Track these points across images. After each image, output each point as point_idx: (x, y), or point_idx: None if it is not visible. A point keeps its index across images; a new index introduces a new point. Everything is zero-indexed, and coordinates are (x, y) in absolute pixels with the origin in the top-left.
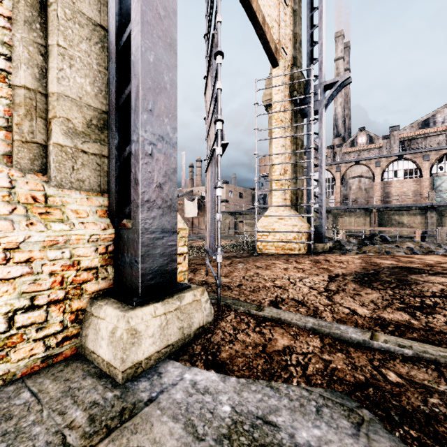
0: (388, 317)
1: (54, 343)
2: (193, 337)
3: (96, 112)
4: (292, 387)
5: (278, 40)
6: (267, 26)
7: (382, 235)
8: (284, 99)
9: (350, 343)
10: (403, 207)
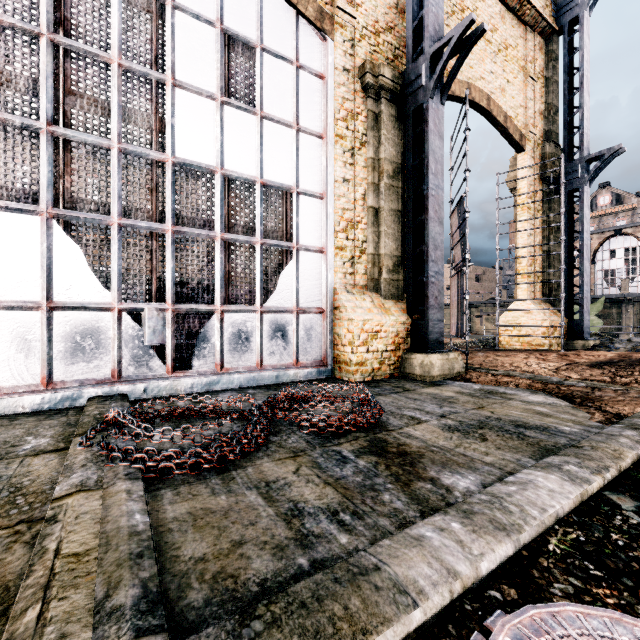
0: (592, 378)
1: (392, 368)
2: (454, 376)
3: (397, 257)
4: (508, 387)
5: (524, 124)
6: (510, 120)
7: None
8: (532, 183)
9: (551, 383)
10: None
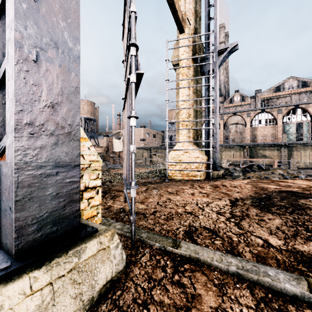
0: (304, 250)
1: None
2: (96, 299)
3: None
4: None
5: (184, 12)
6: None
7: (258, 164)
8: (188, 59)
9: (286, 296)
10: (266, 144)
